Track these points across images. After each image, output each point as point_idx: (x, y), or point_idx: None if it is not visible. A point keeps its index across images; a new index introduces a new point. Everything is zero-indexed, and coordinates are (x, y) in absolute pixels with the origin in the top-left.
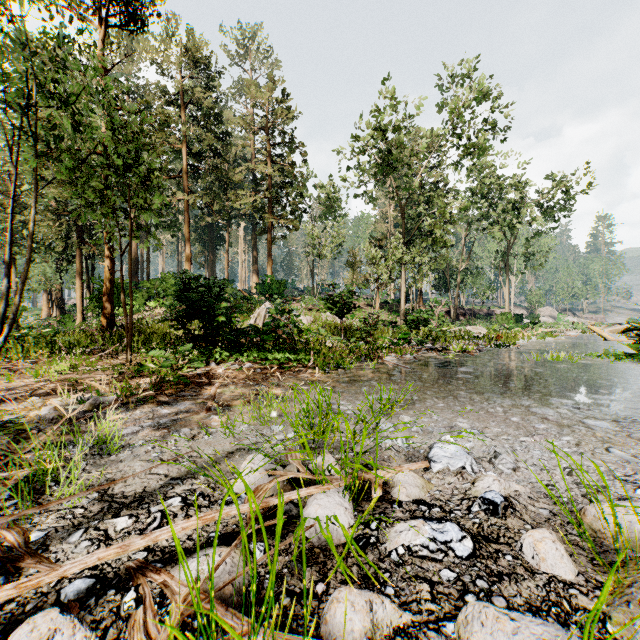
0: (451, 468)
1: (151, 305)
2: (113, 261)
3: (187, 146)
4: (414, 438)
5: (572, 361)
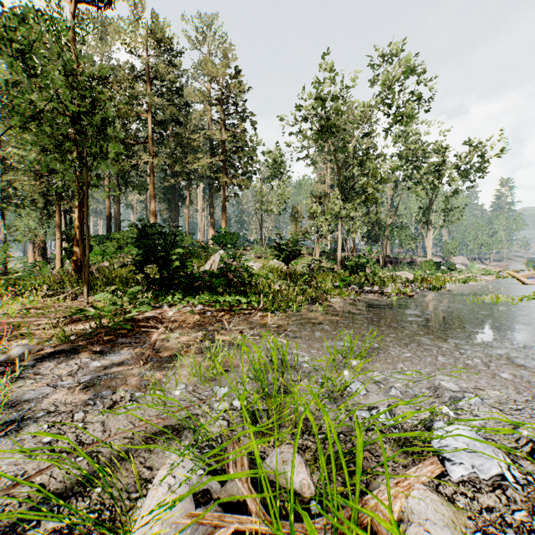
0: (480, 475)
1: (120, 253)
2: (82, 213)
3: (152, 115)
4: (397, 408)
5: (512, 303)
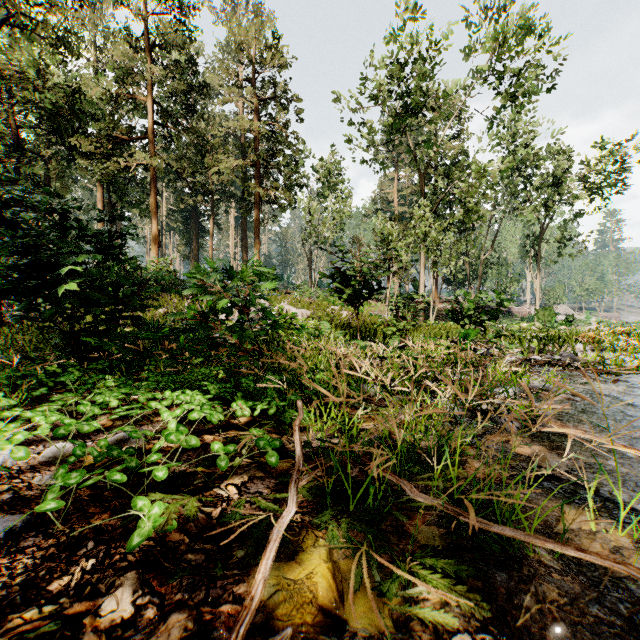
0: None
1: None
2: None
3: (153, 99)
4: None
5: None
